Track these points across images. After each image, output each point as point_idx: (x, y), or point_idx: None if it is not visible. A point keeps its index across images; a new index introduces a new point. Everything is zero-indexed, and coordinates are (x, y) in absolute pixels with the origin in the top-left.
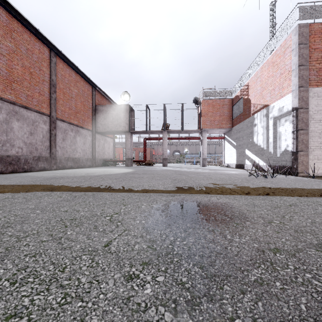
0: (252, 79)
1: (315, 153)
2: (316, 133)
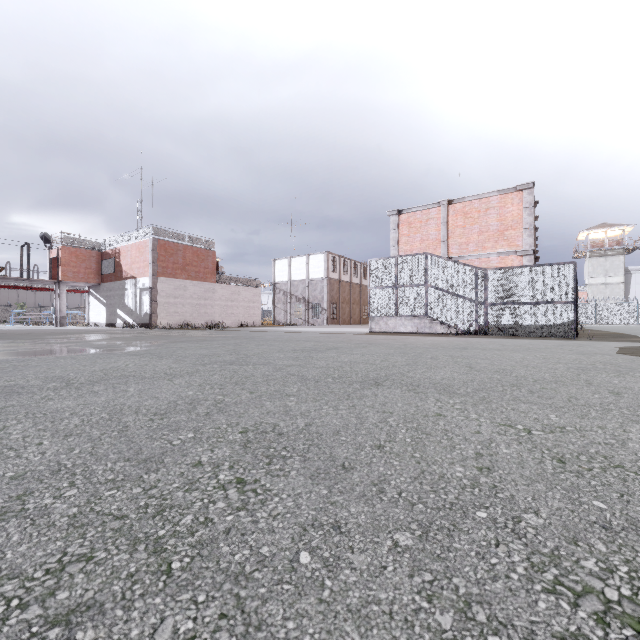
0: (124, 248)
1: (161, 315)
2: (162, 303)
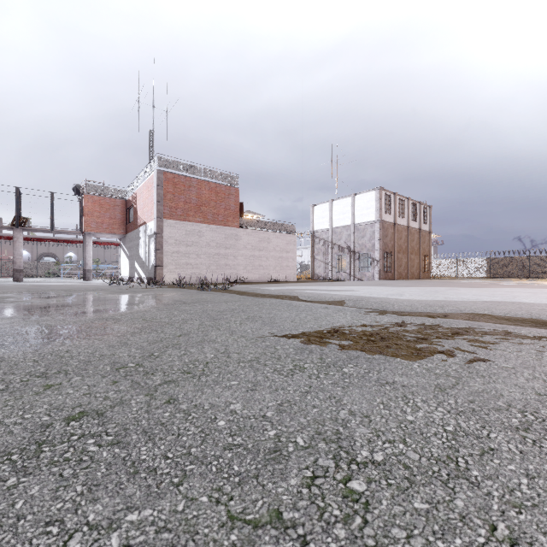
0: (139, 191)
1: (169, 268)
2: (169, 253)
